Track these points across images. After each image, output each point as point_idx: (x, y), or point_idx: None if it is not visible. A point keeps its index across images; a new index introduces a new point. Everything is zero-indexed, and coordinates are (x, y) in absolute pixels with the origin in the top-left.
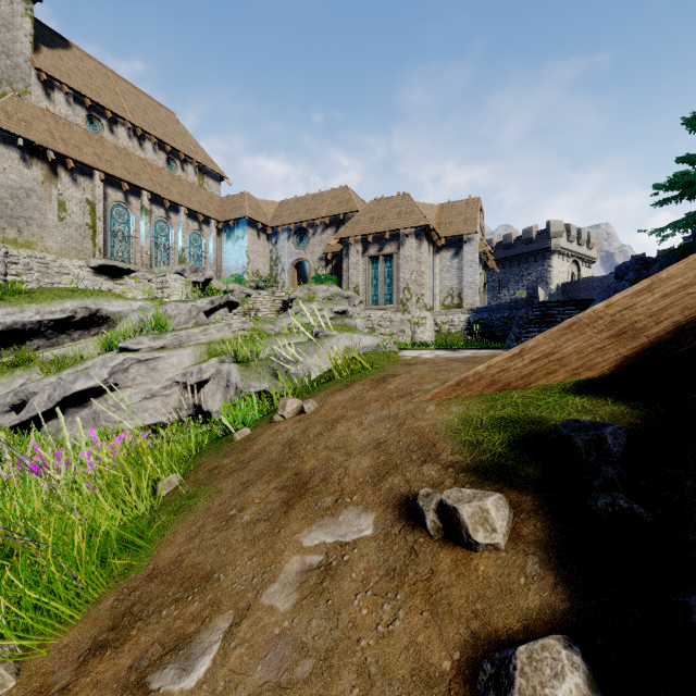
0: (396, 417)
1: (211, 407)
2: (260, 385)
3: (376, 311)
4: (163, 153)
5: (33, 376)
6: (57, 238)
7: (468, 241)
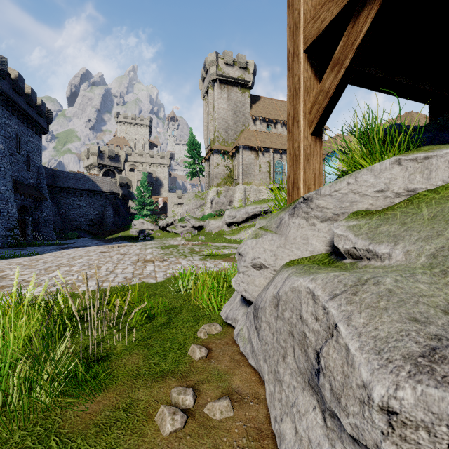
0: None
1: None
2: None
3: None
4: None
5: None
6: (258, 179)
7: None
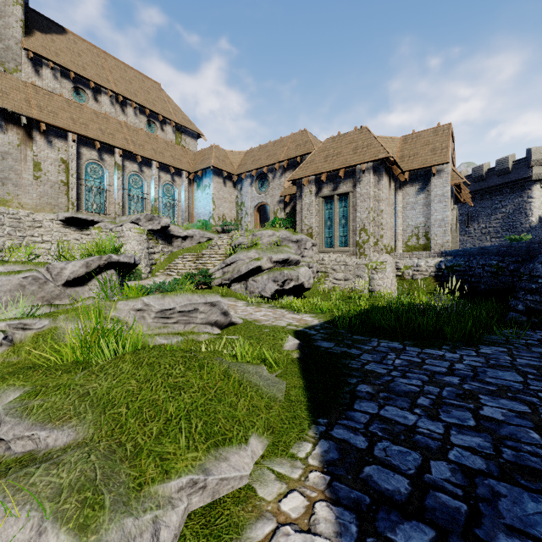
0: None
1: None
2: None
3: (330, 254)
4: (144, 117)
5: None
6: (32, 195)
7: (437, 173)
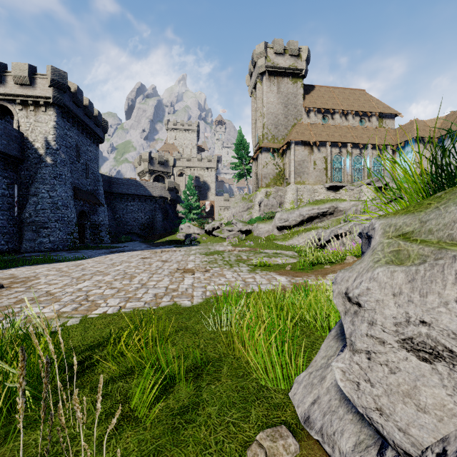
0: None
1: None
2: None
3: None
4: (357, 117)
5: (318, 231)
6: (312, 177)
7: None
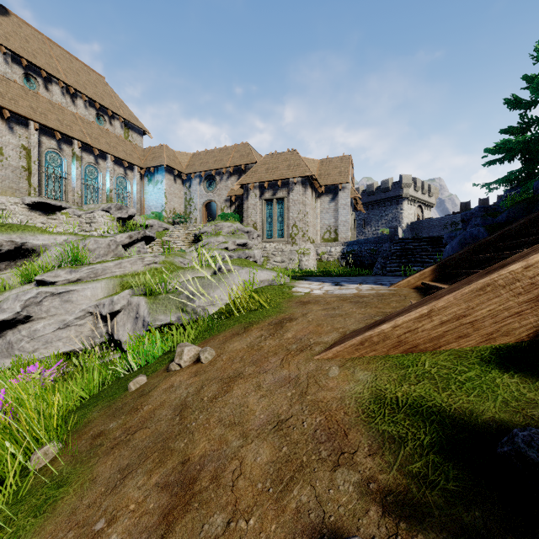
0: (297, 380)
1: (121, 336)
2: (166, 318)
3: (271, 243)
4: (93, 110)
5: None
6: None
7: (342, 189)
